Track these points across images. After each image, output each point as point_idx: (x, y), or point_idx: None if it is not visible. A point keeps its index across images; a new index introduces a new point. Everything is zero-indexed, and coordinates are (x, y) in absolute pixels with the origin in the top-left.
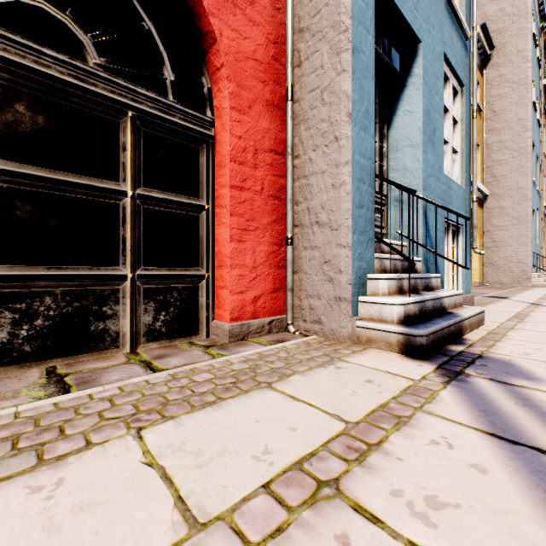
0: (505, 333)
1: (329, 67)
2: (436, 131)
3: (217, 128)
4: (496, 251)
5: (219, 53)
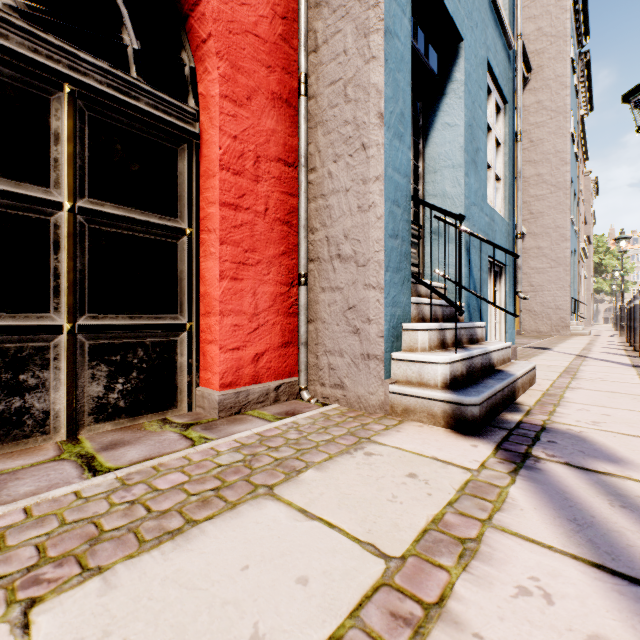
0: (562, 394)
1: (355, 53)
2: (479, 152)
3: (203, 123)
4: (533, 296)
5: (205, 18)
